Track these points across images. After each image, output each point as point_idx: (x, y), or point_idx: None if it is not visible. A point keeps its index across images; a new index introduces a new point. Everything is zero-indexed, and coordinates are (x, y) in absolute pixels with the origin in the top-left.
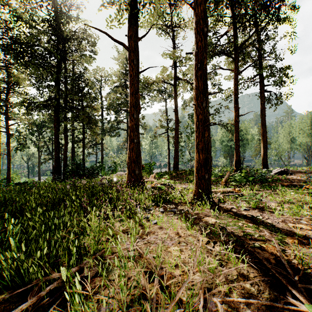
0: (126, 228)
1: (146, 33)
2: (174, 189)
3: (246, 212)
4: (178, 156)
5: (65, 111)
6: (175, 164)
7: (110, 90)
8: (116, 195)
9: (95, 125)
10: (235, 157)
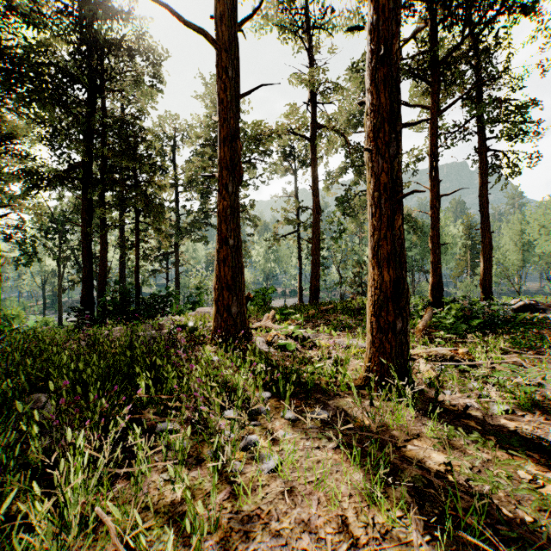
0: (181, 494)
1: (254, 10)
2: (315, 348)
3: (513, 422)
4: (318, 276)
5: (100, 190)
6: (313, 291)
7: (192, 154)
8: (172, 374)
9: (160, 215)
10: (432, 278)
